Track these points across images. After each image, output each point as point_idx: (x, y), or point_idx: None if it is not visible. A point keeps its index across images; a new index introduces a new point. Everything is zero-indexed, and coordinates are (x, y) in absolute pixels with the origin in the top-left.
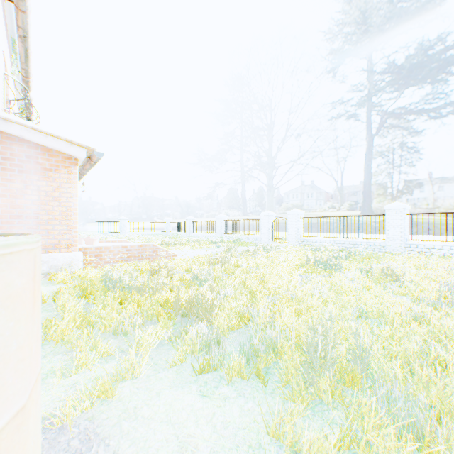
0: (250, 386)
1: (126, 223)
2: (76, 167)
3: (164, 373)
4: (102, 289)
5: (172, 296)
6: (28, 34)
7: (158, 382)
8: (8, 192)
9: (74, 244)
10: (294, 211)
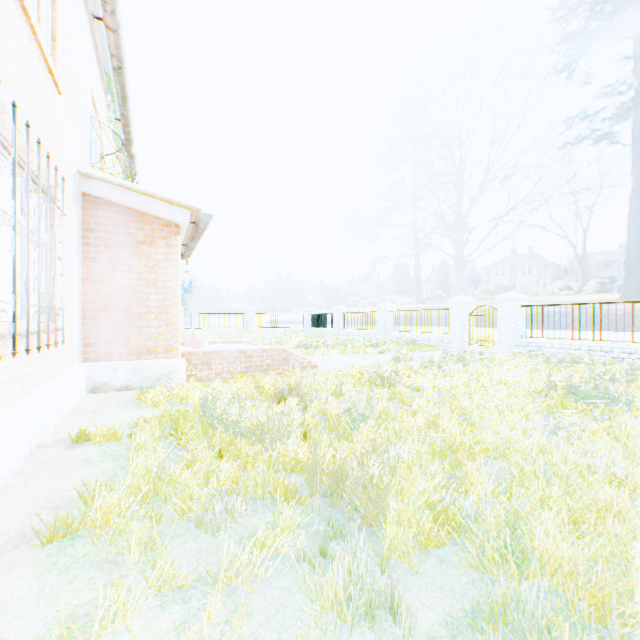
0: None
1: (253, 316)
2: (178, 237)
3: None
4: (199, 423)
5: (302, 451)
6: (123, 64)
7: None
8: (92, 276)
9: (175, 347)
10: (508, 294)
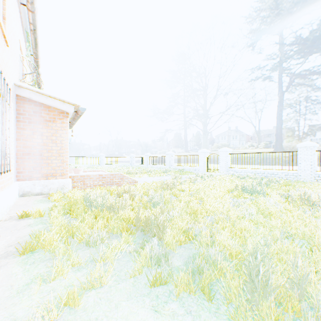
0: (196, 304)
1: (104, 158)
2: (67, 118)
3: (123, 284)
4: (82, 207)
5: (132, 215)
6: (36, 28)
7: (117, 293)
8: (22, 137)
9: (66, 173)
10: (224, 148)
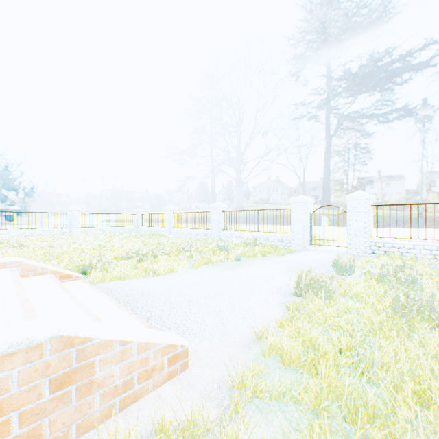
0: None
1: (79, 215)
2: None
3: None
4: None
5: None
6: None
7: None
8: None
9: None
10: (360, 193)
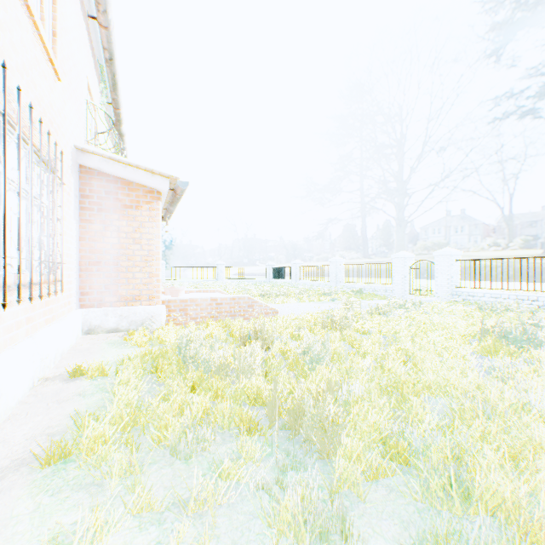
0: None
1: (223, 269)
2: (159, 202)
3: None
4: (176, 361)
5: (265, 387)
6: (113, 56)
7: None
8: (87, 235)
9: (156, 295)
10: (444, 250)
